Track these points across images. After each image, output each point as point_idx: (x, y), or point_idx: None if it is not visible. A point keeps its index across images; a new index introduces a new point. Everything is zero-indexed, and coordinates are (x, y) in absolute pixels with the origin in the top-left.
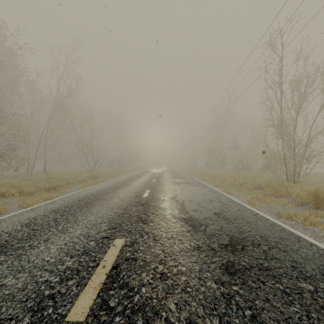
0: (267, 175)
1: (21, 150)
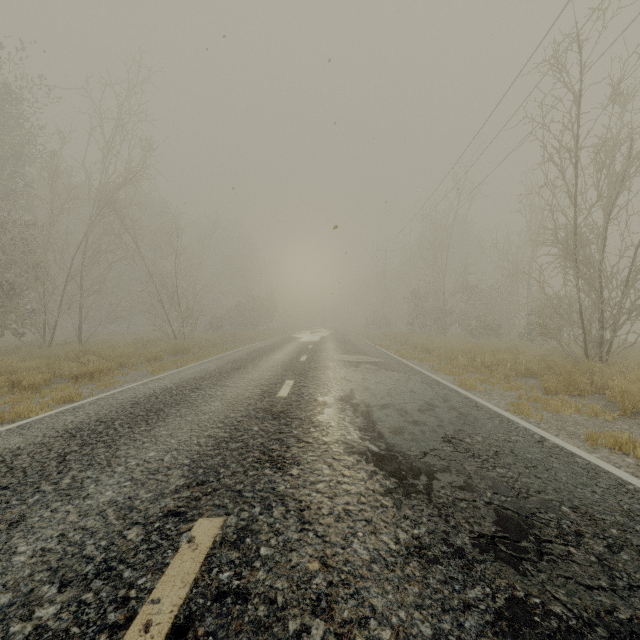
0: (537, 347)
1: (30, 295)
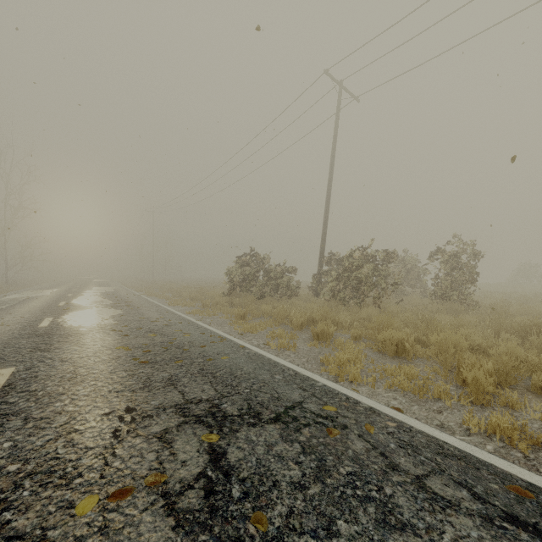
0: None
1: None
